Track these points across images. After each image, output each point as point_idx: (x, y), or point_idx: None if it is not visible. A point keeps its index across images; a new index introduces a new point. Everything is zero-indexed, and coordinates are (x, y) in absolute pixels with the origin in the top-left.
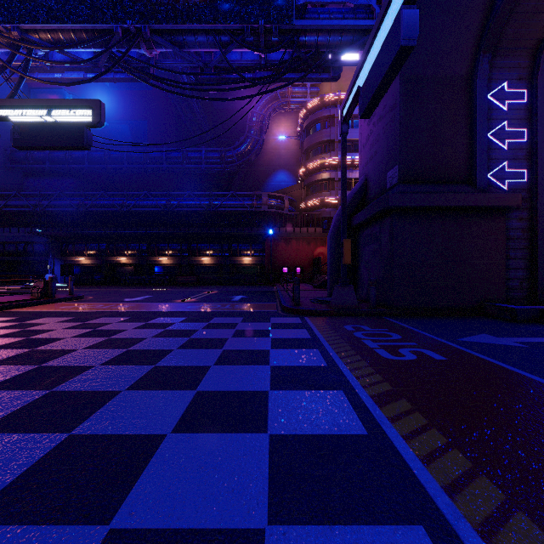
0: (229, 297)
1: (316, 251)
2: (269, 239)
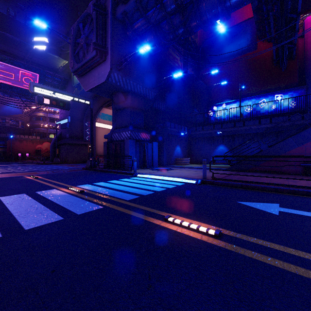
0: (10, 164)
1: (37, 146)
2: (9, 139)
